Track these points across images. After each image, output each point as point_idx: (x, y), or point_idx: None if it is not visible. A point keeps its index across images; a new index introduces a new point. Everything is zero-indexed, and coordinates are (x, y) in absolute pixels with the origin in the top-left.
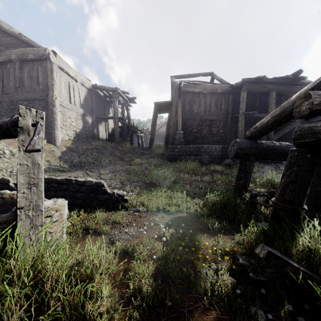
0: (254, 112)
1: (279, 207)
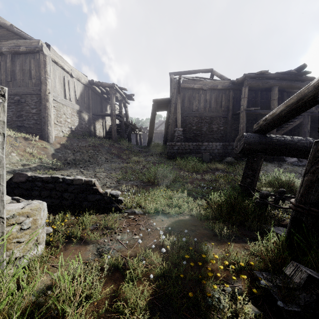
0: (255, 108)
1: (302, 210)
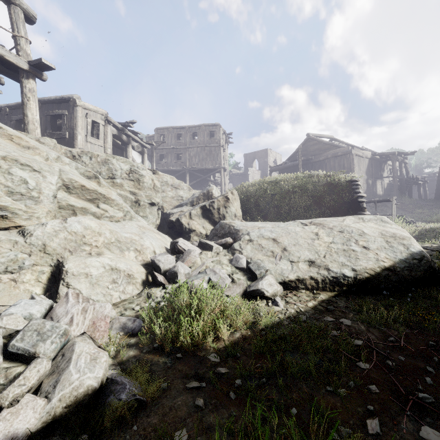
0: None
1: None
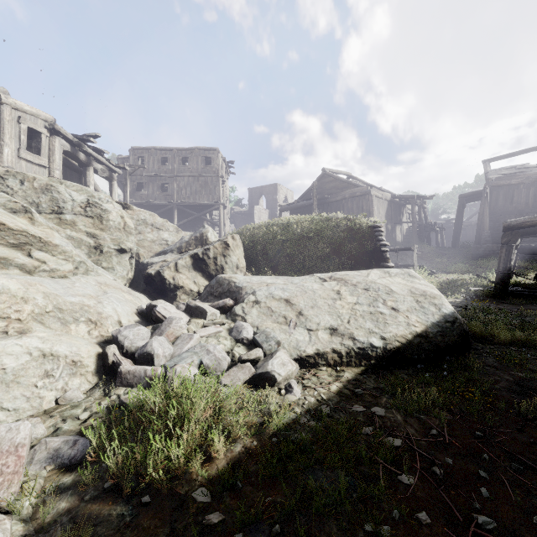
0: None
1: None
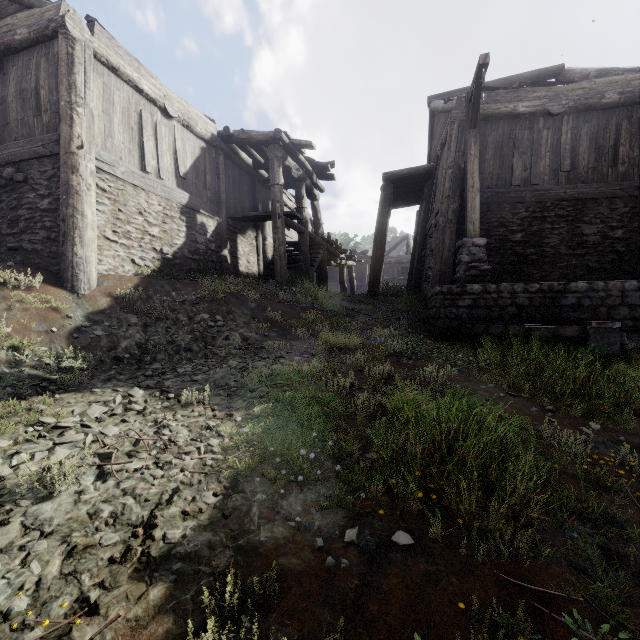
0: None
1: None
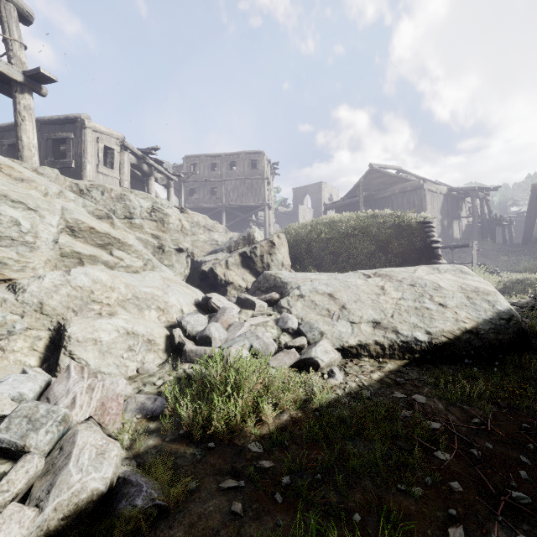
0: None
1: None
